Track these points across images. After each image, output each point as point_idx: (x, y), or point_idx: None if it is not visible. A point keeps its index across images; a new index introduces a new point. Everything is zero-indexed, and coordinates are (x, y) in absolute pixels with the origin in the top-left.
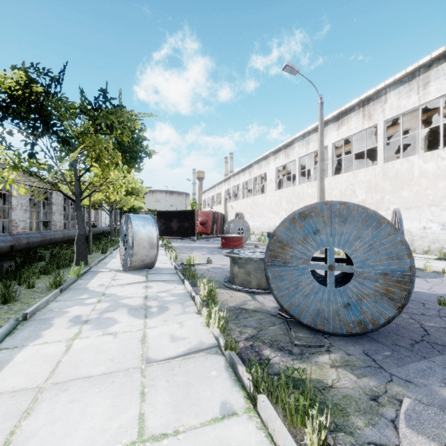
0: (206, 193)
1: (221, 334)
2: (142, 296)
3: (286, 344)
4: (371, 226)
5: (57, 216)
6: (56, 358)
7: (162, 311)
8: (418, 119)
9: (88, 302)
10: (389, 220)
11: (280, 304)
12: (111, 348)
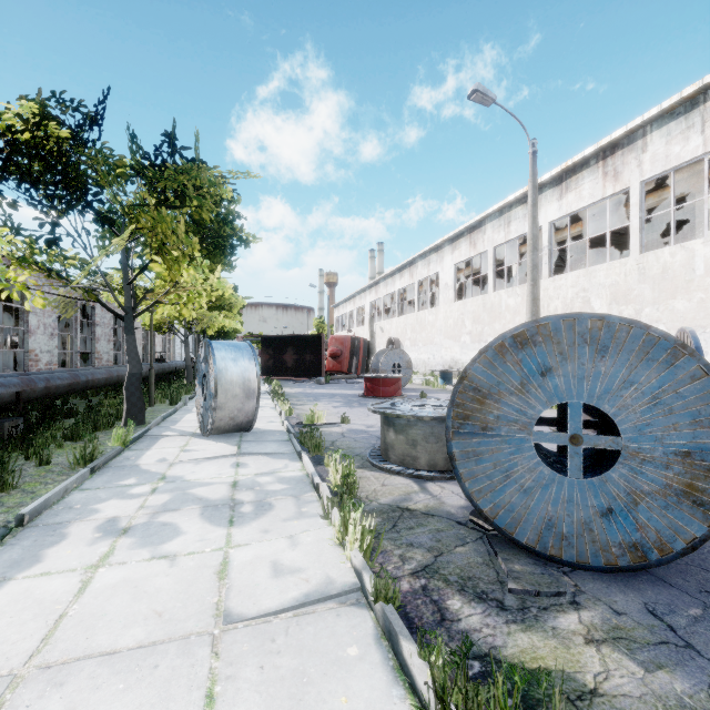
0: (340, 307)
1: (366, 565)
2: (228, 482)
3: (491, 586)
4: (657, 360)
5: (103, 344)
6: (58, 608)
7: (260, 511)
8: (700, 178)
9: (134, 493)
10: (694, 349)
11: (476, 506)
12: (161, 587)
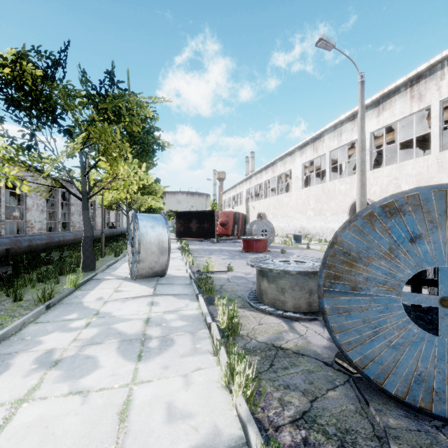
0: (227, 193)
1: (250, 417)
2: (143, 318)
3: (370, 443)
4: None
5: (76, 217)
6: None
7: (163, 346)
8: None
9: (73, 326)
10: None
11: (346, 356)
12: (68, 428)
